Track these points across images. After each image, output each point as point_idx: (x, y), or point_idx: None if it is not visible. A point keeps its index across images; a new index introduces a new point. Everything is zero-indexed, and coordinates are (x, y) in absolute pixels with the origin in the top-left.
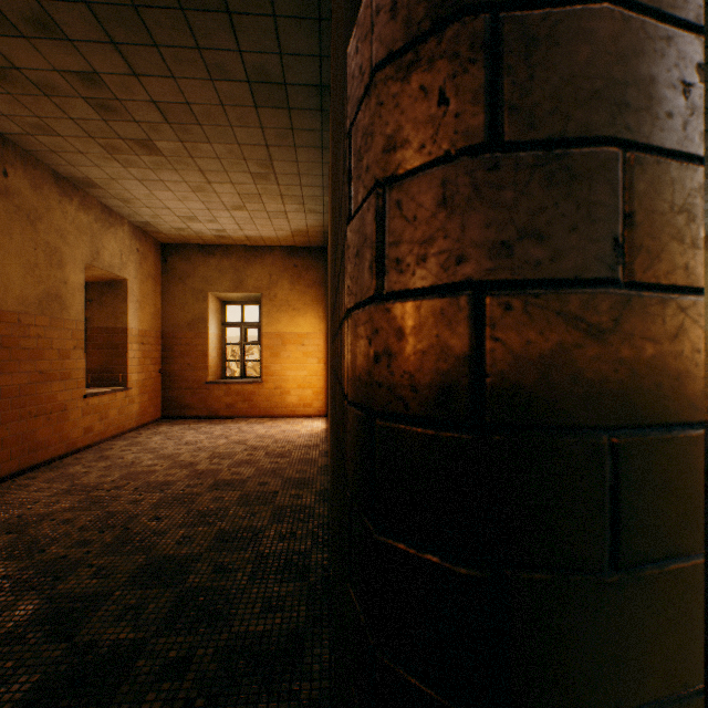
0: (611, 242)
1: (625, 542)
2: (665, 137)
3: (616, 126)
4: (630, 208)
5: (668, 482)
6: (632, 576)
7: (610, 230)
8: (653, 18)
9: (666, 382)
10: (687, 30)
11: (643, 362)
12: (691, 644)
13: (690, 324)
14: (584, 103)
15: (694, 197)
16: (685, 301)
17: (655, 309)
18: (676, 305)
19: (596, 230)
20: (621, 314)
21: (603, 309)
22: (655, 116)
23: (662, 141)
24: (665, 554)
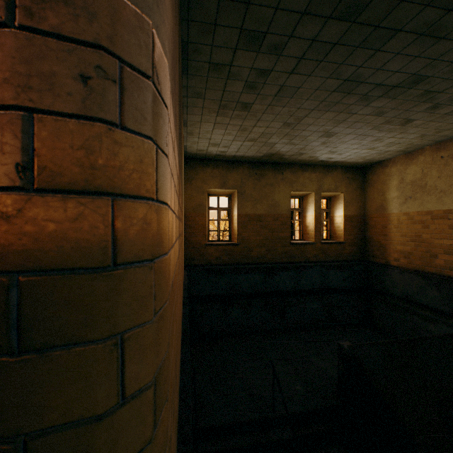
0: (17, 166)
1: (30, 336)
2: (67, 107)
3: (22, 99)
4: (34, 146)
5: (71, 302)
6: (36, 356)
7: (16, 159)
8: (56, 39)
9: (68, 245)
10: (88, 47)
11: (47, 234)
12: (92, 392)
13: (91, 212)
14: (1, 85)
15: (94, 141)
16: (86, 199)
17: (58, 204)
18: (78, 202)
19: (7, 158)
20: (26, 207)
21: (11, 203)
22: (58, 95)
23: (64, 108)
24: (67, 342)
